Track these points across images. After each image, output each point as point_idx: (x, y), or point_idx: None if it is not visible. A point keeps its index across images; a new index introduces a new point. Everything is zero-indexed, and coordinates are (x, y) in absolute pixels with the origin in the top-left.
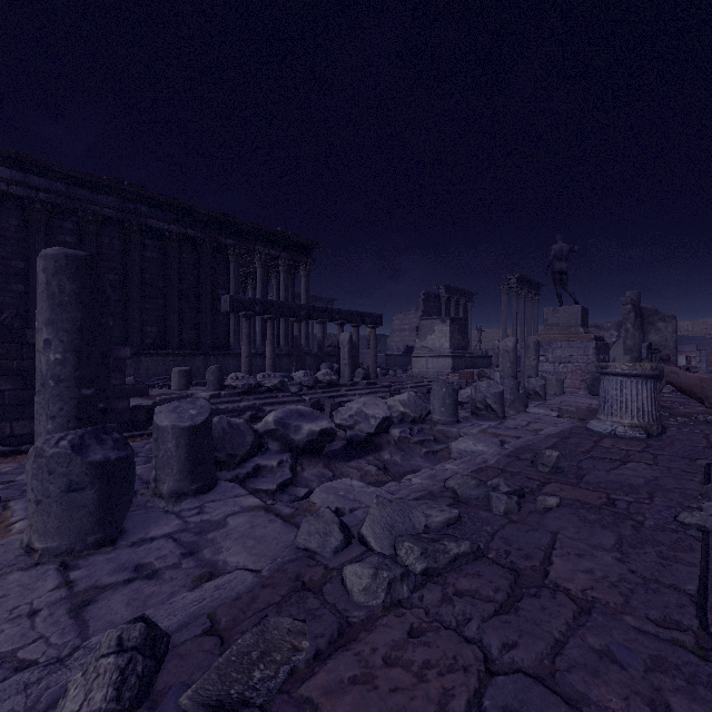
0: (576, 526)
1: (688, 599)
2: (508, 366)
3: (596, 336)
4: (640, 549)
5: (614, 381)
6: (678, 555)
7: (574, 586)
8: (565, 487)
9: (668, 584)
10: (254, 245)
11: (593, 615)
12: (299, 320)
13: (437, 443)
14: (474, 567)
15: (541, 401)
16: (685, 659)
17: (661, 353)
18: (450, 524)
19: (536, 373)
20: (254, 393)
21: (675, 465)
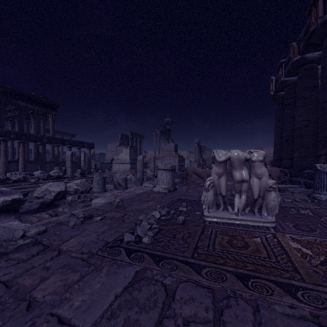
0: (98, 226)
1: (105, 243)
2: (140, 167)
3: (179, 155)
4: (111, 230)
5: (160, 172)
6: (122, 230)
7: (67, 247)
8: (113, 213)
9: (105, 240)
10: (15, 100)
11: (60, 256)
12: (42, 144)
13: (91, 201)
14: (29, 248)
15: (152, 181)
16: (77, 262)
17: (206, 162)
18: (40, 233)
19: (154, 170)
20: (3, 183)
21: (164, 201)
